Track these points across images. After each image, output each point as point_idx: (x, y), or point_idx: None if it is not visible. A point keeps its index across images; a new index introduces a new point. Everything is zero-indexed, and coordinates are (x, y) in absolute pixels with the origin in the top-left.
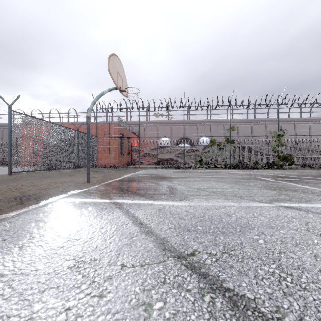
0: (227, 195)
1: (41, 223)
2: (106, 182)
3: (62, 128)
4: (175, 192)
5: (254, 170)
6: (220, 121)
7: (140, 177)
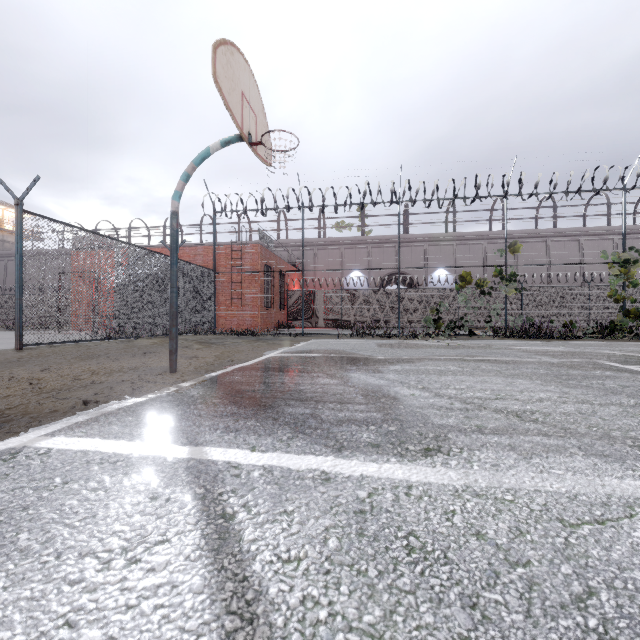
0: (581, 433)
1: None
2: (216, 372)
3: (140, 251)
4: (400, 414)
5: (570, 342)
6: (476, 236)
7: (302, 360)
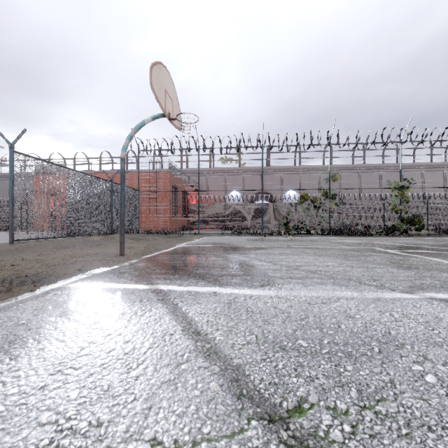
0: (337, 278)
1: (24, 330)
2: (148, 255)
3: (89, 178)
4: (253, 272)
5: (366, 237)
6: (314, 168)
7: (199, 248)
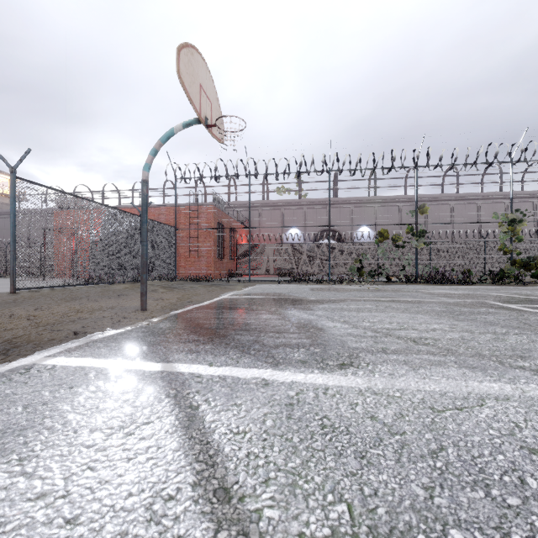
0: (459, 352)
1: None
2: (179, 310)
3: (113, 211)
4: (324, 340)
5: (467, 286)
6: (393, 199)
7: (248, 301)
